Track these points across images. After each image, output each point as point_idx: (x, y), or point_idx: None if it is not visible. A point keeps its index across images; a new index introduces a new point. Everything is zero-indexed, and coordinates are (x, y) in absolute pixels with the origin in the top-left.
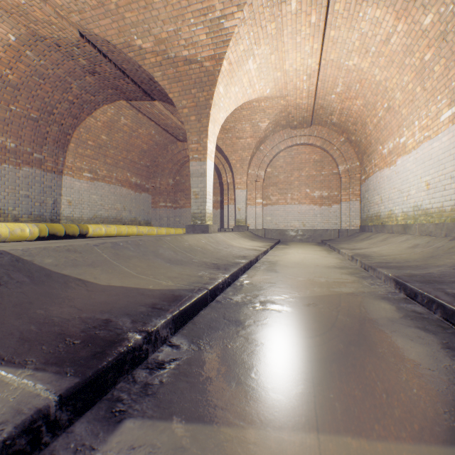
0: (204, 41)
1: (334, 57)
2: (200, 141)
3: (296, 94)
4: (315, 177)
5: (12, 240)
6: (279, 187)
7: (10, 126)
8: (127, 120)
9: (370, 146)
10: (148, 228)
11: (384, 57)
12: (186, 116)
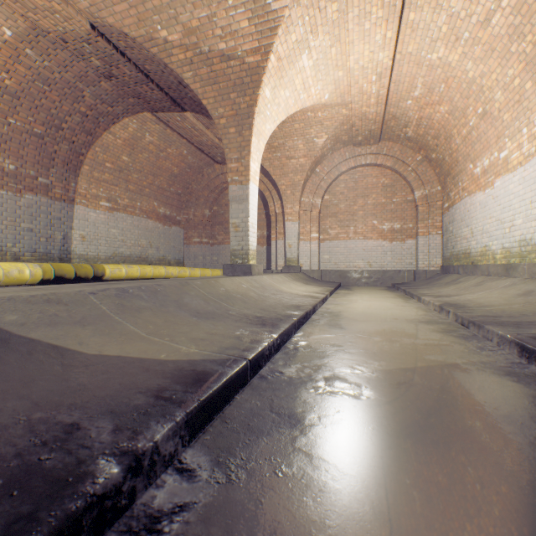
0: (246, 29)
1: (413, 49)
2: (241, 159)
3: (361, 100)
4: (384, 205)
5: (7, 284)
6: (339, 218)
7: (8, 143)
8: (153, 137)
9: (457, 164)
10: (179, 269)
11: (482, 44)
12: (224, 128)
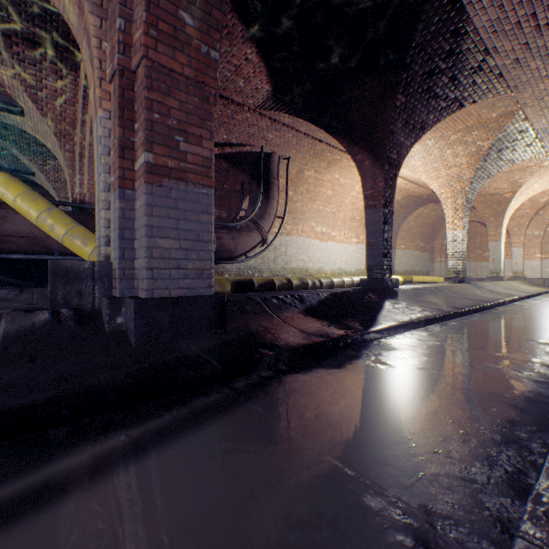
0: (504, 187)
1: None
2: (495, 230)
3: None
4: None
5: None
6: None
7: None
8: (426, 211)
9: None
10: (437, 277)
11: None
12: (486, 218)
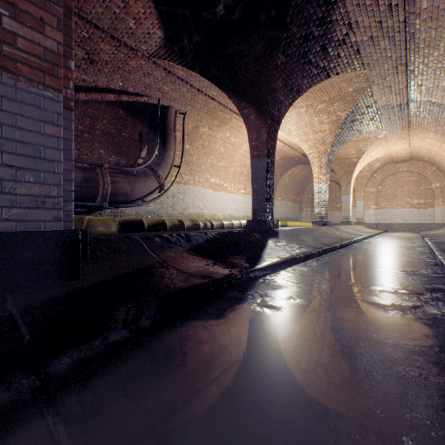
0: (353, 153)
1: (417, 145)
2: (346, 186)
3: (397, 154)
4: (413, 191)
5: None
6: (386, 198)
7: None
8: (297, 171)
9: None
10: (305, 223)
11: (441, 150)
12: (340, 176)
